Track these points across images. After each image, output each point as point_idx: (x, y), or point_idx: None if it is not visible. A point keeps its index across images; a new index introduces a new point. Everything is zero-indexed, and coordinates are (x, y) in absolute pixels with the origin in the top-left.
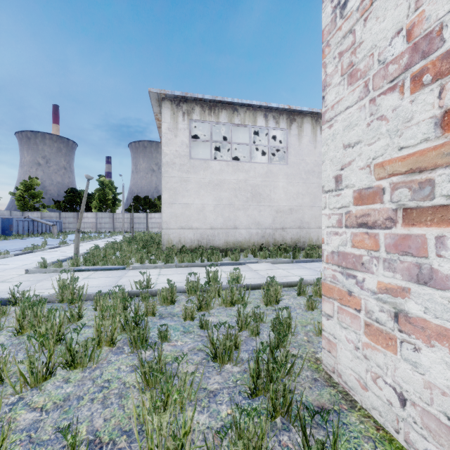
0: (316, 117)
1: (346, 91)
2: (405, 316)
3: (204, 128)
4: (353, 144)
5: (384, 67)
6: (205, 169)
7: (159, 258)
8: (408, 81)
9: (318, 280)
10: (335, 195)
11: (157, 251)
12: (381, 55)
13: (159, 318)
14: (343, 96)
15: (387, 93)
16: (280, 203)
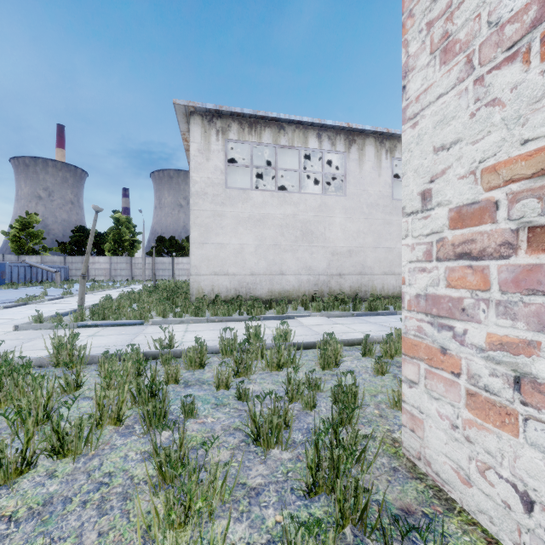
0: (381, 138)
1: (439, 74)
2: (532, 381)
3: (243, 151)
4: (448, 145)
5: (497, 30)
6: (244, 200)
7: (187, 311)
8: (538, 44)
9: (388, 337)
10: (422, 217)
11: (184, 302)
12: (493, 15)
13: (184, 387)
14: (433, 81)
15: (503, 65)
16: (336, 243)
